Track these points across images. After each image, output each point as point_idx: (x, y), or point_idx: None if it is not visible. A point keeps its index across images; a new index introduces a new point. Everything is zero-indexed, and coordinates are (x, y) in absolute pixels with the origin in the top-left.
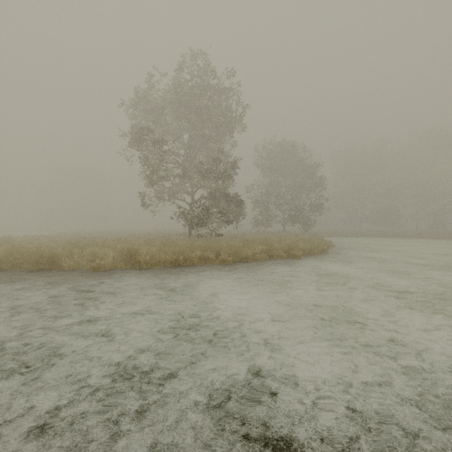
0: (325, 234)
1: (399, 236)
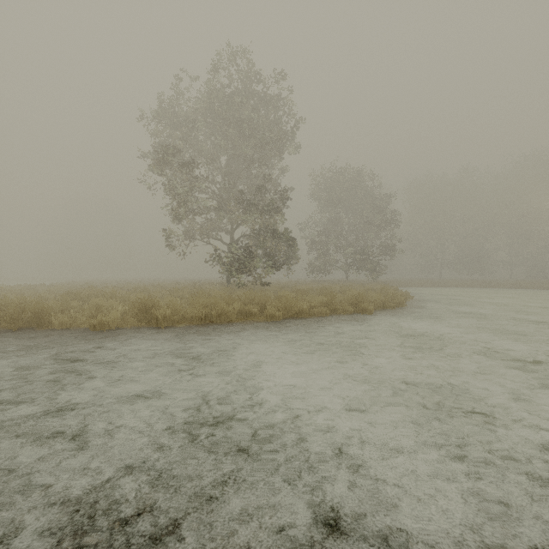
0: (398, 283)
1: (490, 286)
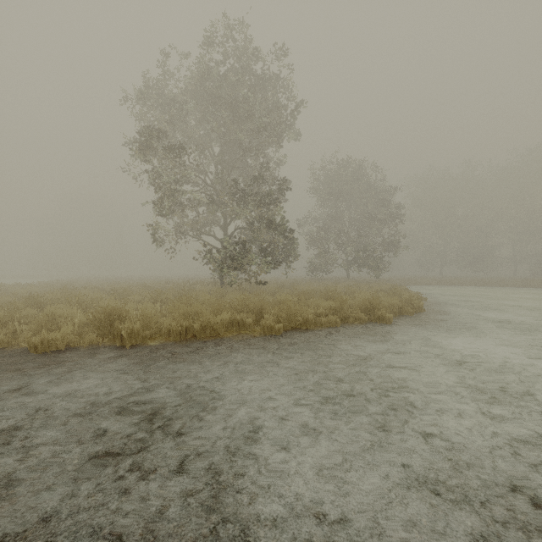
0: (402, 281)
1: (499, 285)
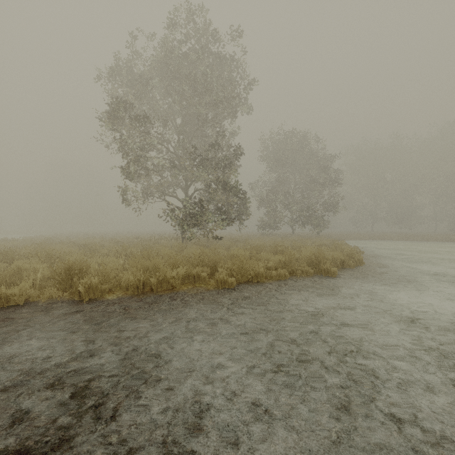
0: (339, 236)
1: (423, 239)
